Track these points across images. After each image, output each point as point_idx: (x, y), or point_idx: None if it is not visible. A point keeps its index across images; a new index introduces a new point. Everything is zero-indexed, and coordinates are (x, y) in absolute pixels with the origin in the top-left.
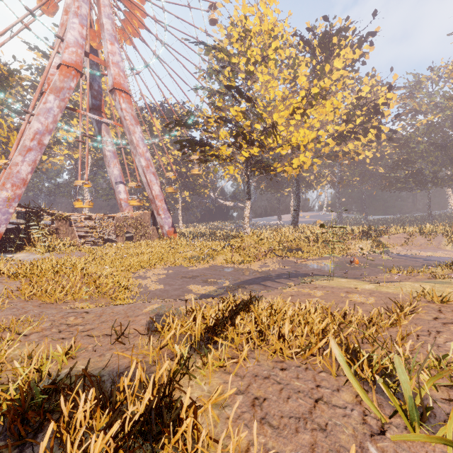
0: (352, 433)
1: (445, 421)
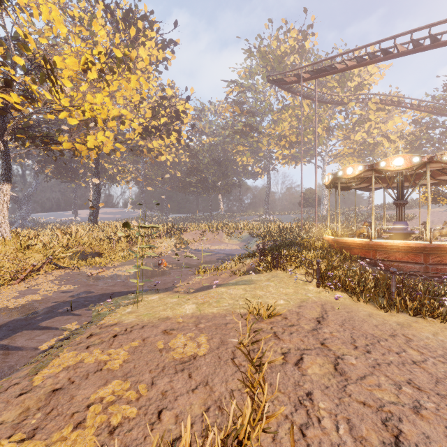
0: None
1: None
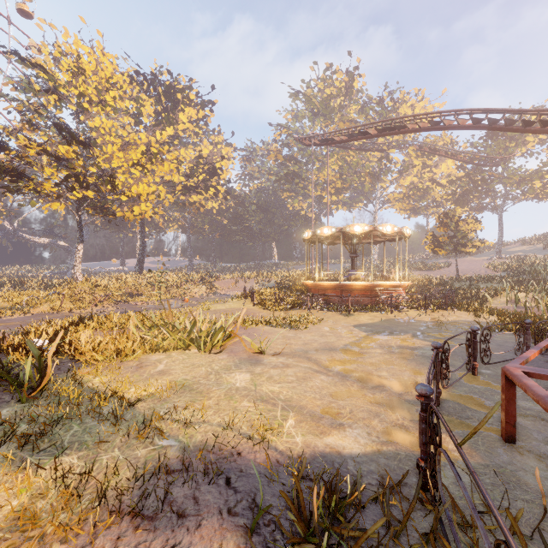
0: None
1: None
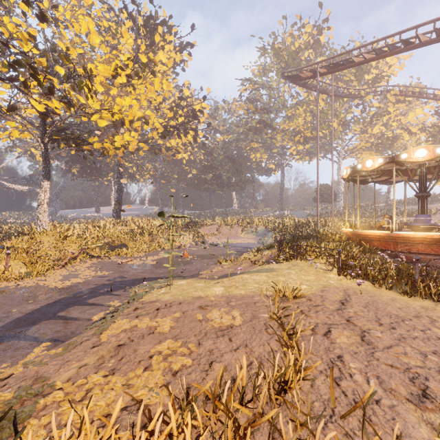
0: None
1: None
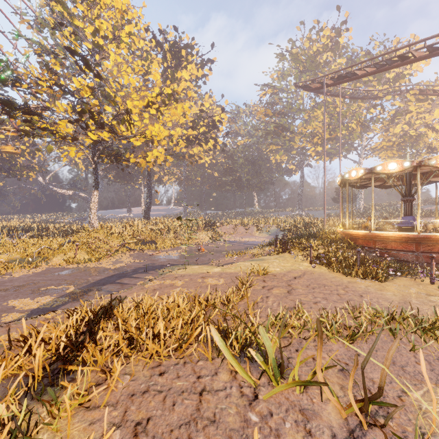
0: (236, 411)
1: (288, 365)
